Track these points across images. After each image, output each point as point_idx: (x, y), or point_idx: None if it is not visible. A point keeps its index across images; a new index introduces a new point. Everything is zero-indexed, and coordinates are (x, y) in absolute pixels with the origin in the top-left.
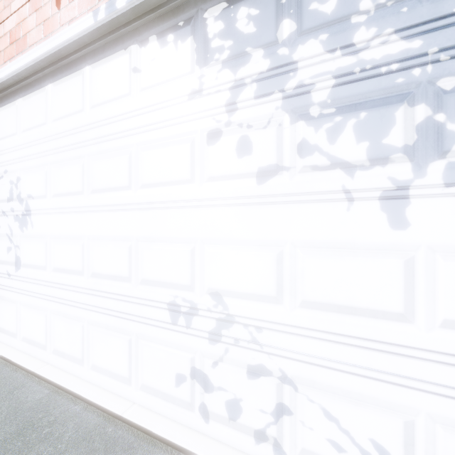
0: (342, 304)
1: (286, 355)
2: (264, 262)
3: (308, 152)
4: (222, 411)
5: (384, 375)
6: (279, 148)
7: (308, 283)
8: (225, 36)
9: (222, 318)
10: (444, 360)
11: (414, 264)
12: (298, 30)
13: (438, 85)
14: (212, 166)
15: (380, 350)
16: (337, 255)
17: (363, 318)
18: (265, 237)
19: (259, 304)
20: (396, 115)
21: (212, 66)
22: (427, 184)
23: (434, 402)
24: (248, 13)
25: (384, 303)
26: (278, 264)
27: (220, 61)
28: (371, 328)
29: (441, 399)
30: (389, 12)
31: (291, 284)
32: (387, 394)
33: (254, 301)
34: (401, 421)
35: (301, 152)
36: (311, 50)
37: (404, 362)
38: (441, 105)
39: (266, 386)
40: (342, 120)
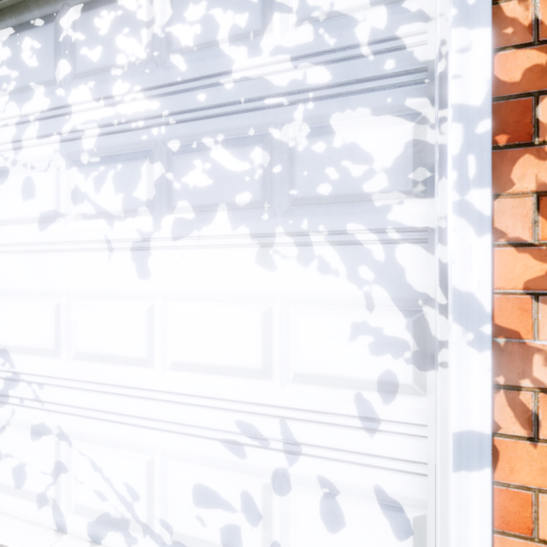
0: (105, 353)
1: (63, 411)
2: (45, 314)
3: (80, 200)
4: (9, 481)
5: (134, 419)
6: (57, 193)
7: (80, 334)
8: (12, 65)
9: (9, 377)
10: (173, 399)
11: (154, 311)
12: (73, 73)
13: (169, 146)
14: (0, 208)
15: (132, 395)
16: (101, 305)
17: (120, 366)
18: (46, 287)
19: (41, 359)
20: (142, 170)
21: (0, 96)
22: (162, 237)
23: (166, 439)
24: (32, 45)
25: (134, 350)
26: (56, 315)
27: (8, 92)
28: (125, 375)
29: (171, 435)
30: (138, 71)
31: (67, 336)
32: (136, 438)
33: (37, 356)
34: (145, 461)
35: (74, 199)
36: (82, 96)
37: (148, 404)
38: (170, 165)
39: (47, 445)
40: (105, 170)
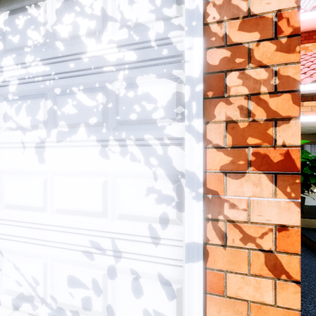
0: (21, 205)
1: None
2: None
3: (7, 119)
4: None
5: (36, 241)
6: None
7: (8, 194)
8: None
9: None
10: (57, 229)
11: (47, 181)
12: (4, 49)
13: (55, 91)
14: None
15: (35, 227)
16: (19, 178)
17: (29, 212)
18: None
19: None
20: (41, 104)
21: None
22: (51, 141)
23: (53, 251)
24: None
25: (37, 202)
26: None
27: None
28: (32, 216)
29: (56, 249)
30: (38, 49)
31: (1, 195)
32: (37, 251)
33: None
34: (42, 263)
35: (5, 119)
36: (9, 62)
37: (44, 232)
38: (55, 101)
39: None
40: (21, 103)
